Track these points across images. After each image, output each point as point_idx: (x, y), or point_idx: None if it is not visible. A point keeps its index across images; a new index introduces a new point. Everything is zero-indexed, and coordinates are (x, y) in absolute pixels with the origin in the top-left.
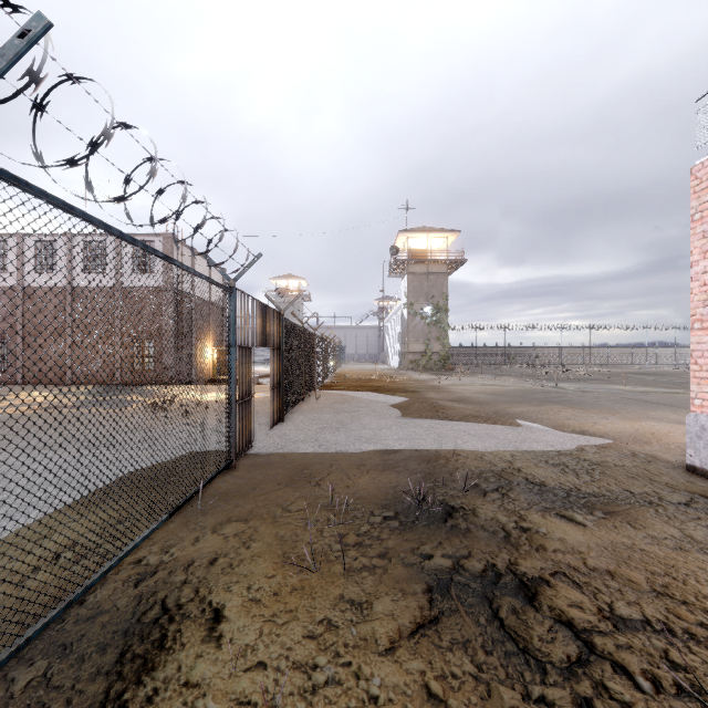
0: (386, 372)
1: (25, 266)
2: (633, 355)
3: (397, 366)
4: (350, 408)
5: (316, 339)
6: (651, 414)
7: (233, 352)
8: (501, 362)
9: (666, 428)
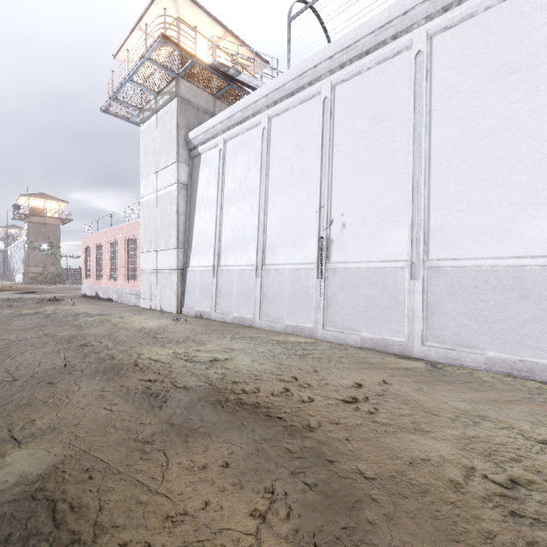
0: (9, 285)
1: None
2: None
3: (21, 282)
4: None
5: None
6: None
7: None
8: None
9: None
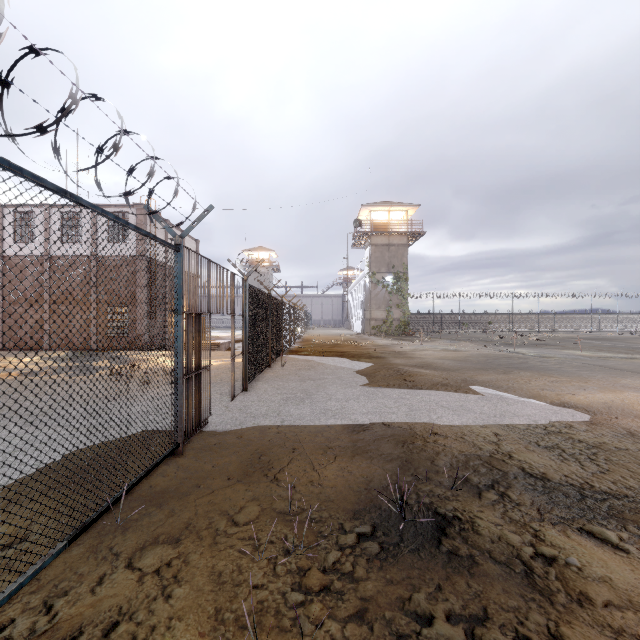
0: (350, 337)
1: (5, 236)
2: (577, 321)
3: (360, 332)
4: (315, 375)
5: (283, 305)
6: (622, 382)
7: (180, 319)
8: (456, 327)
9: None
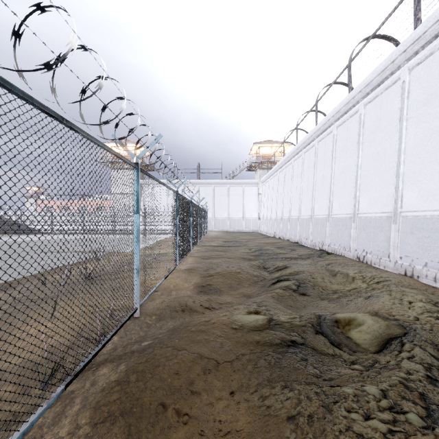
0: None
1: None
2: None
3: None
4: None
5: None
6: None
7: None
8: None
9: None
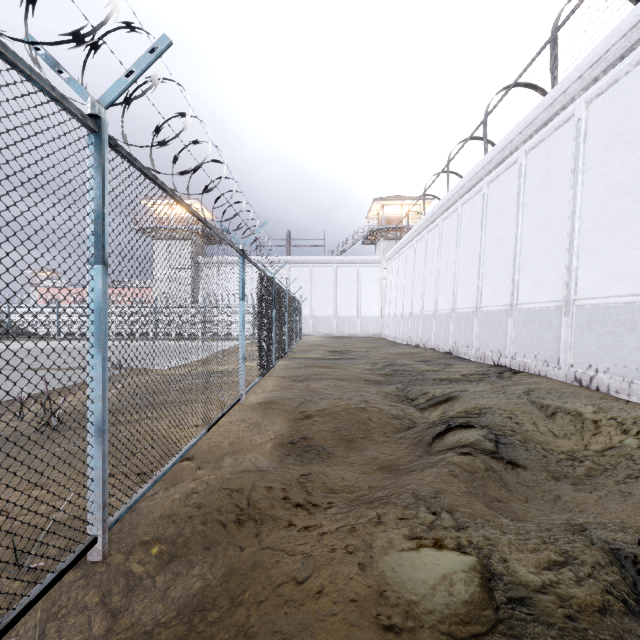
0: None
1: None
2: None
3: None
4: None
5: None
6: None
7: None
8: None
9: None
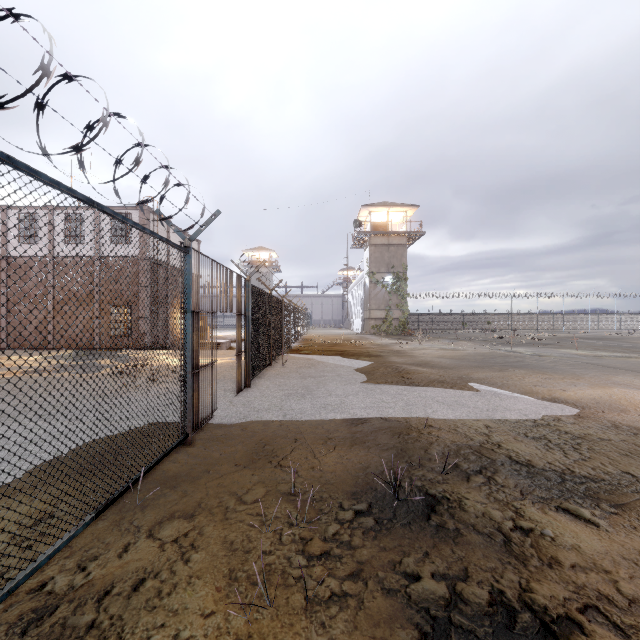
0: (350, 336)
1: (9, 236)
2: (576, 321)
3: (360, 331)
4: (316, 373)
5: (284, 305)
6: (614, 379)
7: (189, 317)
8: (455, 327)
9: (639, 396)
